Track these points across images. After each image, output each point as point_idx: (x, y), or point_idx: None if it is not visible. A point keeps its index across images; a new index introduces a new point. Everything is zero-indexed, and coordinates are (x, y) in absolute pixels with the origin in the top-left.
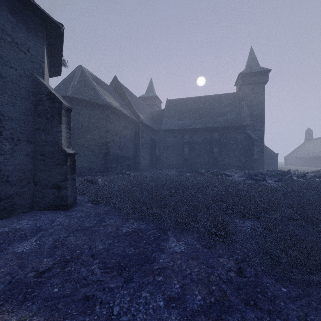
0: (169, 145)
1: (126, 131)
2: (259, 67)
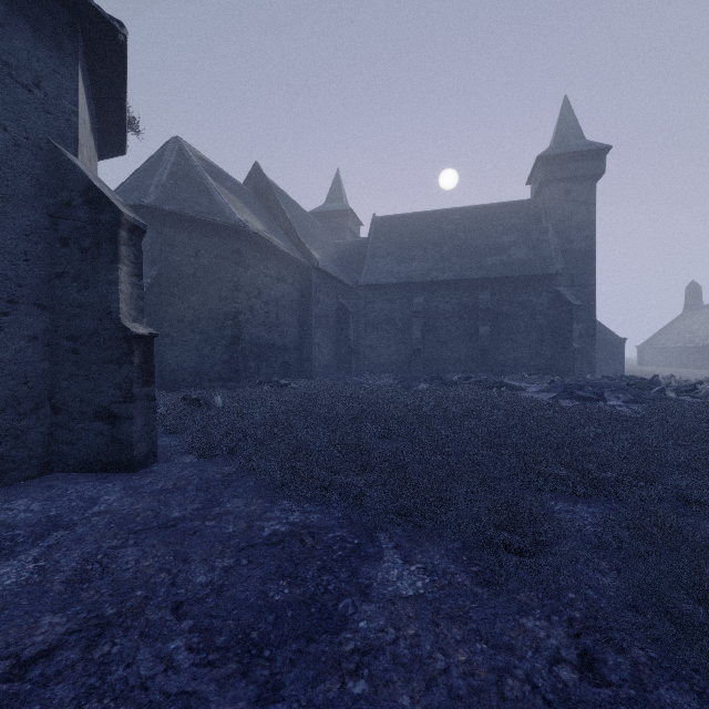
0: (378, 319)
1: (281, 288)
2: (583, 141)
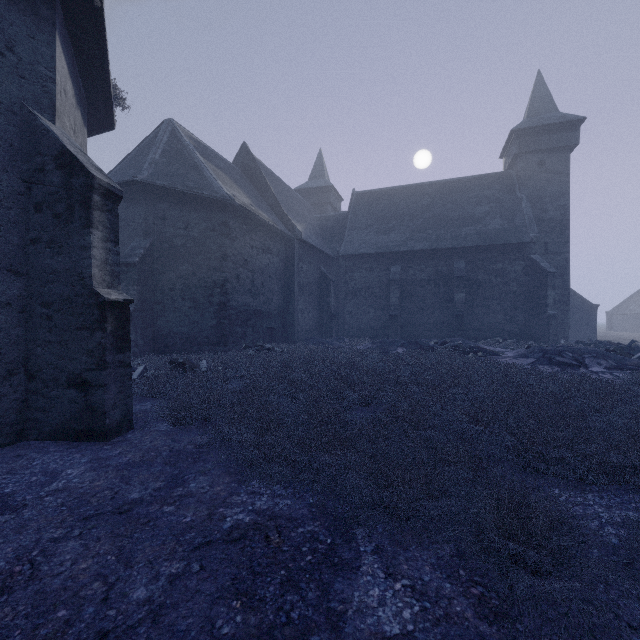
0: (357, 287)
1: (266, 258)
2: (556, 114)
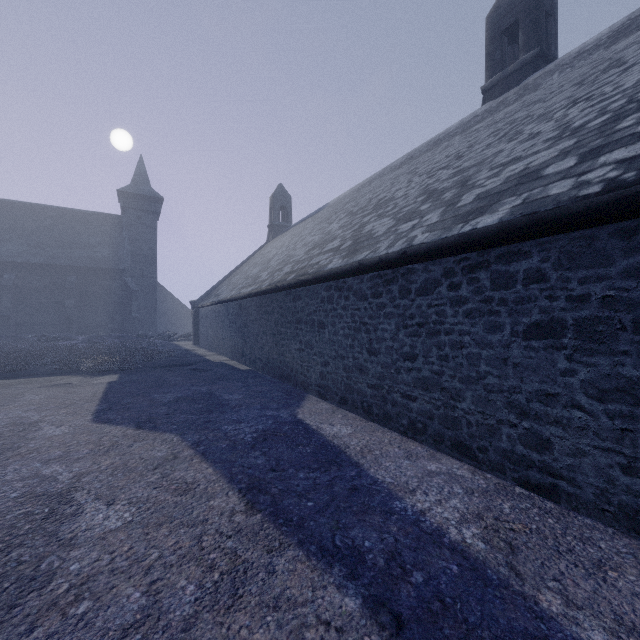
0: None
1: None
2: (149, 189)
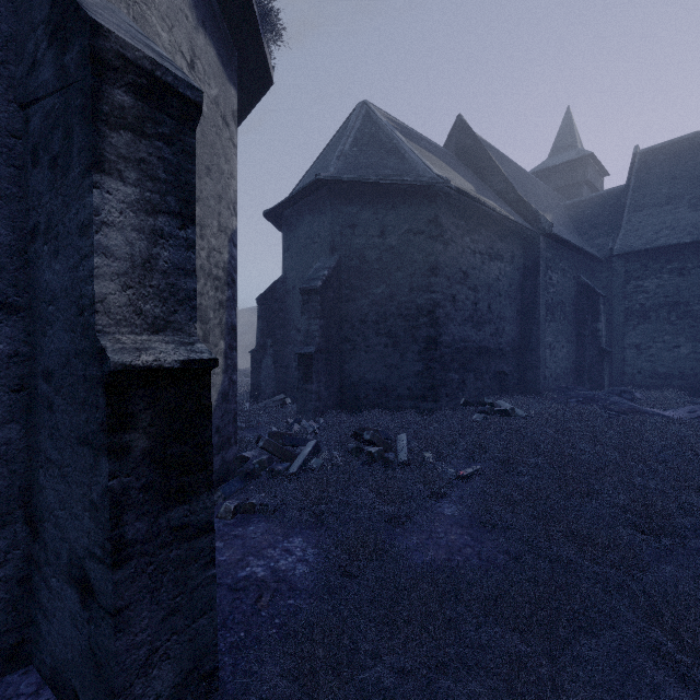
0: (651, 303)
1: (494, 267)
2: None
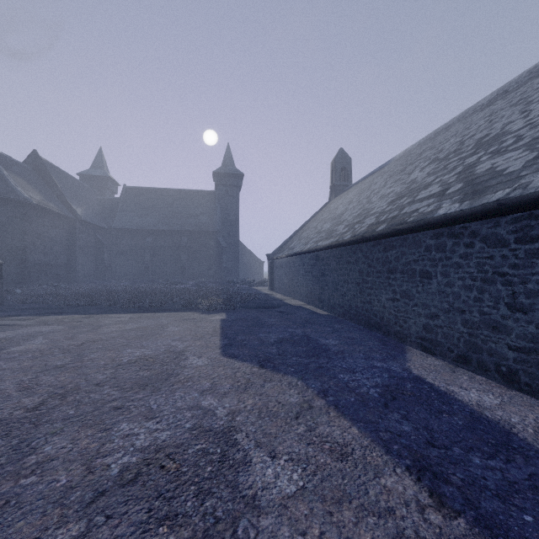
0: (125, 249)
1: (54, 231)
2: (234, 168)
